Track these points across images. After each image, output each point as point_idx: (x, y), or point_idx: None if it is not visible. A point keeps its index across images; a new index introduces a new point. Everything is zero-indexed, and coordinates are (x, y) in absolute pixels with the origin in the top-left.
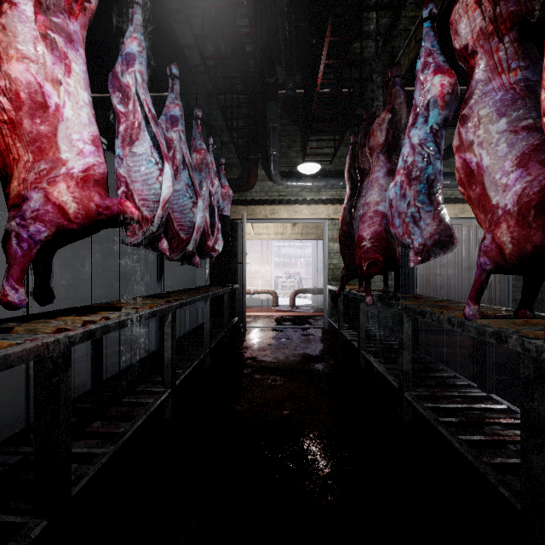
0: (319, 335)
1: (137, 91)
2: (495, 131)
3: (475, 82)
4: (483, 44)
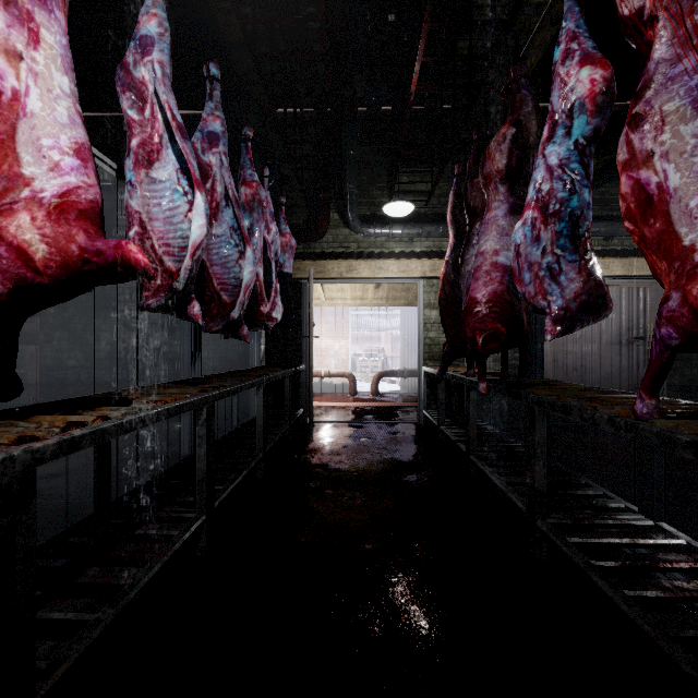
0: (412, 433)
1: (157, 91)
2: (689, 135)
3: (654, 64)
4: (667, 6)
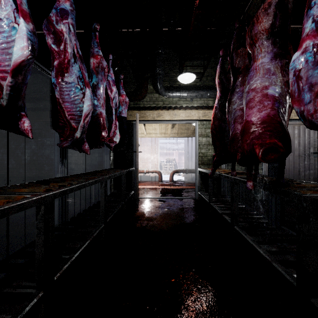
0: (193, 205)
1: None
2: None
3: None
4: None
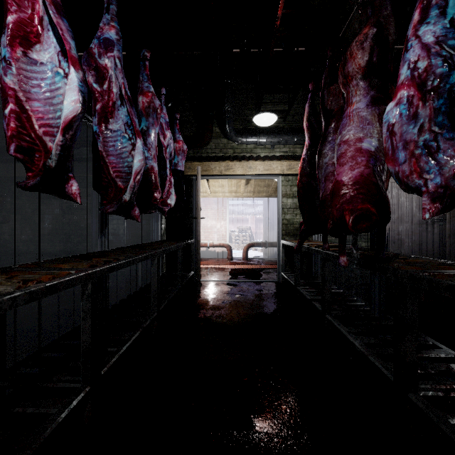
0: (274, 291)
1: None
2: None
3: None
4: None
